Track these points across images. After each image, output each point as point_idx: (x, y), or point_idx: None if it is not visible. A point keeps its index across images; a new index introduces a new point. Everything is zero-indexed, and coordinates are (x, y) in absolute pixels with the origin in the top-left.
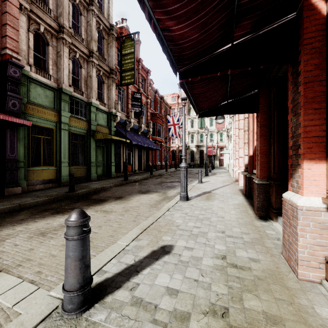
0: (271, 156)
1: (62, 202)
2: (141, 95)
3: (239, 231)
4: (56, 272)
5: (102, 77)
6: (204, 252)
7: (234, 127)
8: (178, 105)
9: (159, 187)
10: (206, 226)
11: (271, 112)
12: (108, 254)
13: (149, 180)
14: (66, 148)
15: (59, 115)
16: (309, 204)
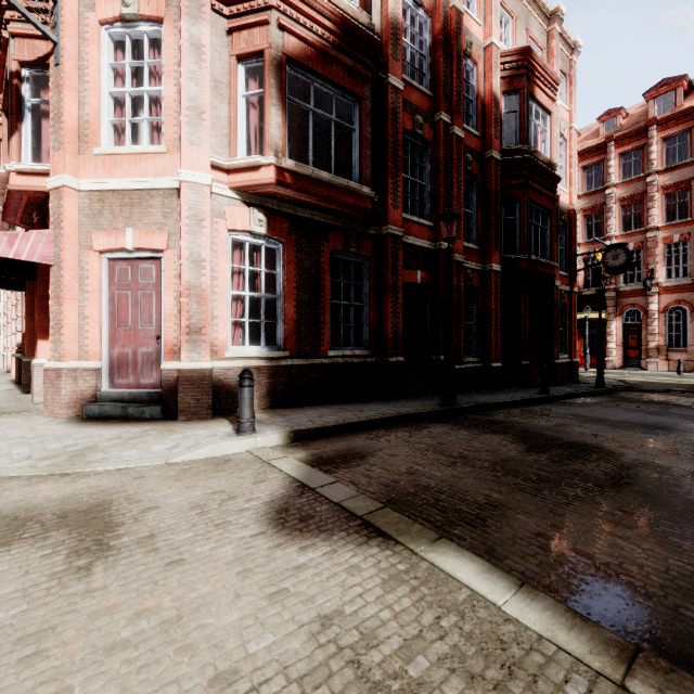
0: None
1: None
2: None
3: None
4: None
5: None
6: None
7: None
8: None
9: None
10: None
11: None
12: None
13: None
14: None
15: None
16: (41, 363)
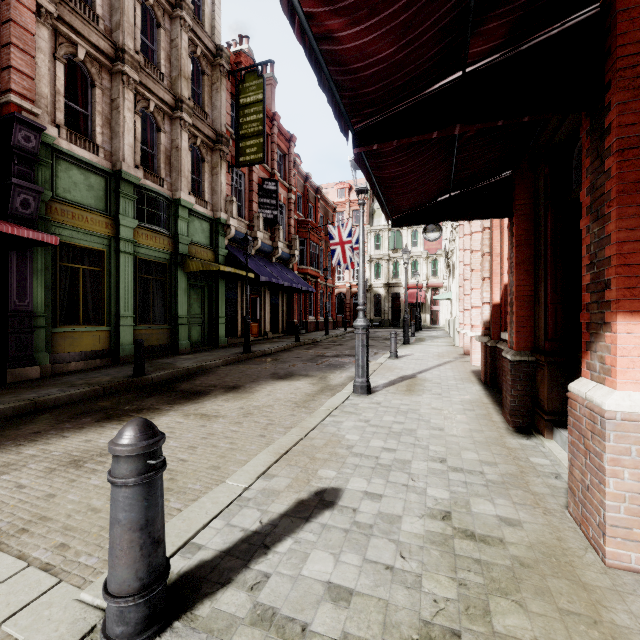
0: (540, 305)
1: (119, 397)
2: (278, 184)
3: (475, 458)
4: (97, 547)
5: (200, 149)
6: (405, 504)
7: (461, 248)
8: (350, 205)
9: (313, 367)
10: (407, 447)
11: (539, 216)
12: (206, 508)
13: (294, 352)
14: (129, 290)
15: (115, 223)
16: (629, 408)
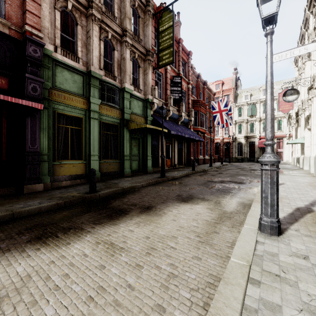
0: None
1: (69, 210)
2: (181, 78)
3: None
4: None
5: (137, 60)
6: None
7: None
8: (222, 92)
9: (207, 191)
10: None
11: None
12: None
13: (191, 177)
14: (96, 140)
15: (88, 102)
16: None
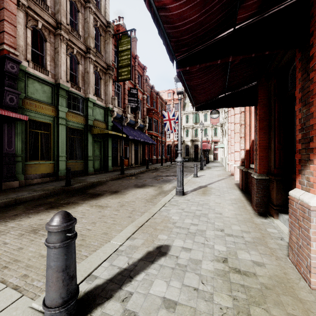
0: (272, 150)
1: (58, 196)
2: (137, 90)
3: (238, 229)
4: (43, 276)
5: (99, 73)
6: (203, 254)
7: (229, 122)
8: (173, 101)
9: (155, 181)
10: (203, 223)
11: (271, 105)
12: (100, 256)
13: (145, 174)
14: (63, 143)
15: (56, 110)
16: None
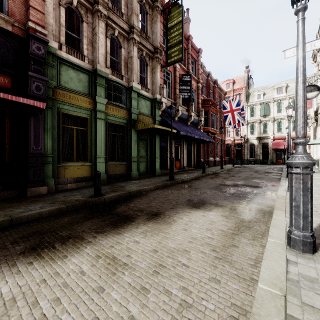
0: None
1: (71, 216)
2: (191, 77)
3: None
4: None
5: (145, 58)
6: None
7: None
8: (234, 92)
9: (220, 195)
10: None
11: None
12: None
13: (202, 180)
14: (102, 141)
15: (94, 101)
16: None
